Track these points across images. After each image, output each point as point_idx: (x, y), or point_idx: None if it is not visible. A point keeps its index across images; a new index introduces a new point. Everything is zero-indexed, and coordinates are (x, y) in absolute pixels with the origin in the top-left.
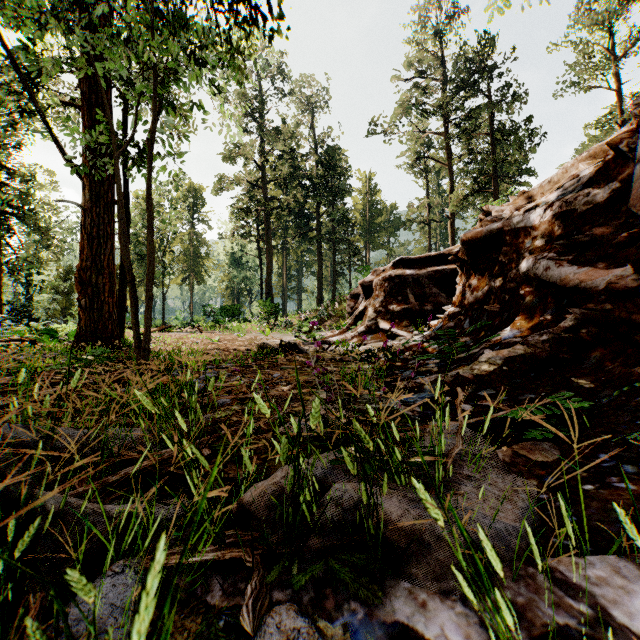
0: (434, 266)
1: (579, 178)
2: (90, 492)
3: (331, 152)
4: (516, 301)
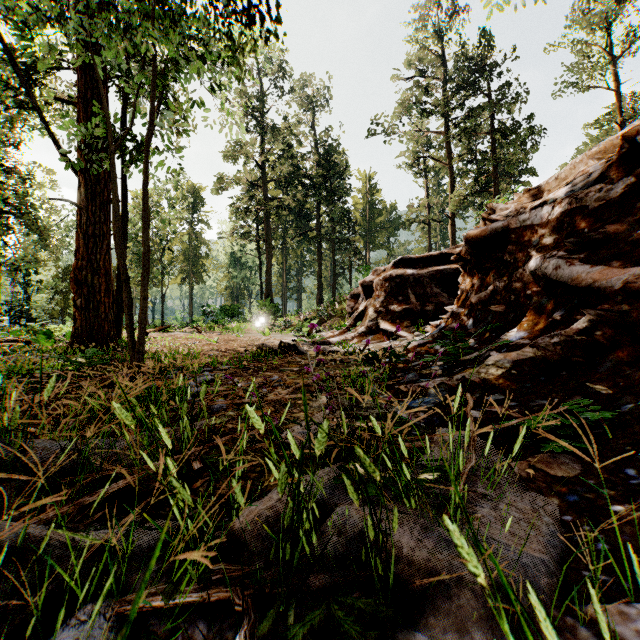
0: (435, 266)
1: (589, 173)
2: (52, 525)
3: (331, 151)
4: (522, 301)
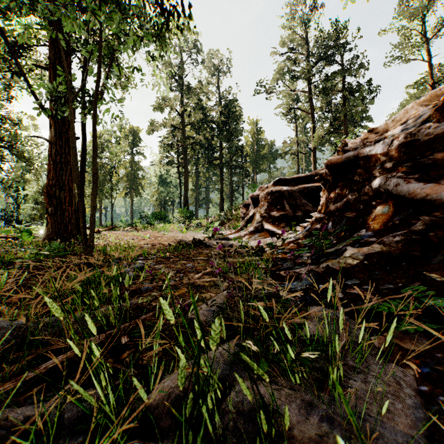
0: (303, 184)
1: (420, 116)
2: None
3: (229, 104)
4: (369, 210)
